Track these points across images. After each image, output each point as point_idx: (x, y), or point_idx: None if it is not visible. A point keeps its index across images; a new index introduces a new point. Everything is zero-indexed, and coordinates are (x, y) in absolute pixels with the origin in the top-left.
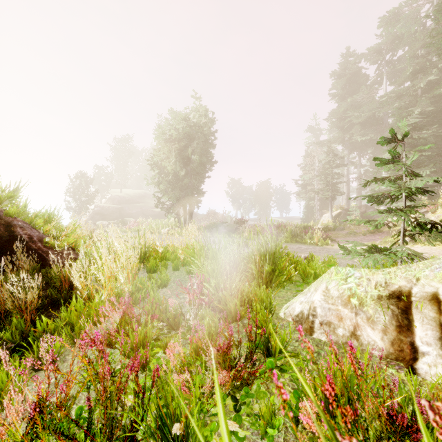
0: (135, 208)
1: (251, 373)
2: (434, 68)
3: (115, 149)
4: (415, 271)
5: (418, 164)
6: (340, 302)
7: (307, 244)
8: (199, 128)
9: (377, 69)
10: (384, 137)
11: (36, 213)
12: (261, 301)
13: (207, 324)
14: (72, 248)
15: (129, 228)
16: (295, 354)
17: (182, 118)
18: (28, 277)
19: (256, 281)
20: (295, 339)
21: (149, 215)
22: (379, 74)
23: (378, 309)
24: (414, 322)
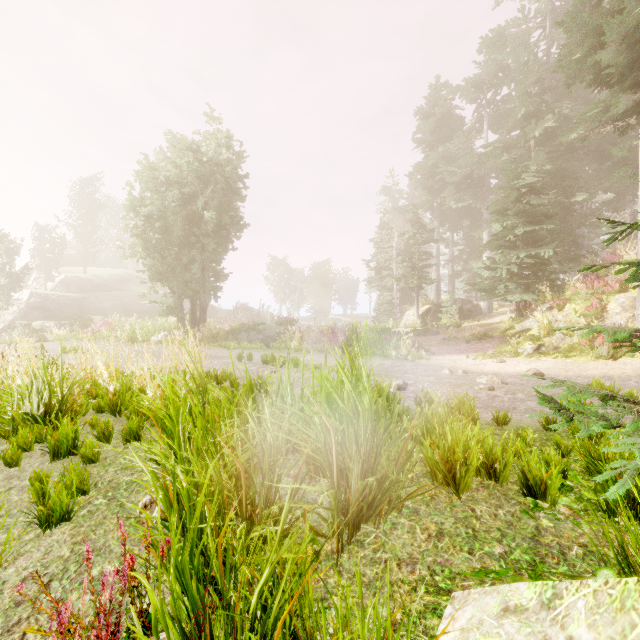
0: (110, 299)
1: None
2: (550, 112)
3: (73, 198)
4: None
5: (535, 242)
6: None
7: (392, 358)
8: (217, 167)
9: (476, 111)
10: None
11: None
12: None
13: None
14: None
15: (92, 334)
16: None
17: (187, 146)
18: None
19: (331, 519)
20: None
21: (135, 310)
22: (479, 117)
23: None
24: None
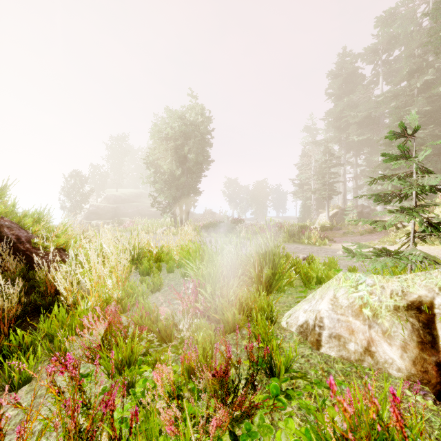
0: (131, 207)
1: (253, 405)
2: (430, 67)
3: (111, 148)
4: (437, 279)
5: None
6: (351, 313)
7: (305, 244)
8: (195, 126)
9: (373, 69)
10: (393, 131)
11: (25, 213)
12: (261, 309)
13: (201, 340)
14: (63, 249)
15: (124, 228)
16: (302, 375)
17: (178, 116)
18: (9, 282)
19: (255, 286)
20: (301, 354)
21: (145, 214)
22: (375, 74)
23: (395, 321)
24: (440, 338)
